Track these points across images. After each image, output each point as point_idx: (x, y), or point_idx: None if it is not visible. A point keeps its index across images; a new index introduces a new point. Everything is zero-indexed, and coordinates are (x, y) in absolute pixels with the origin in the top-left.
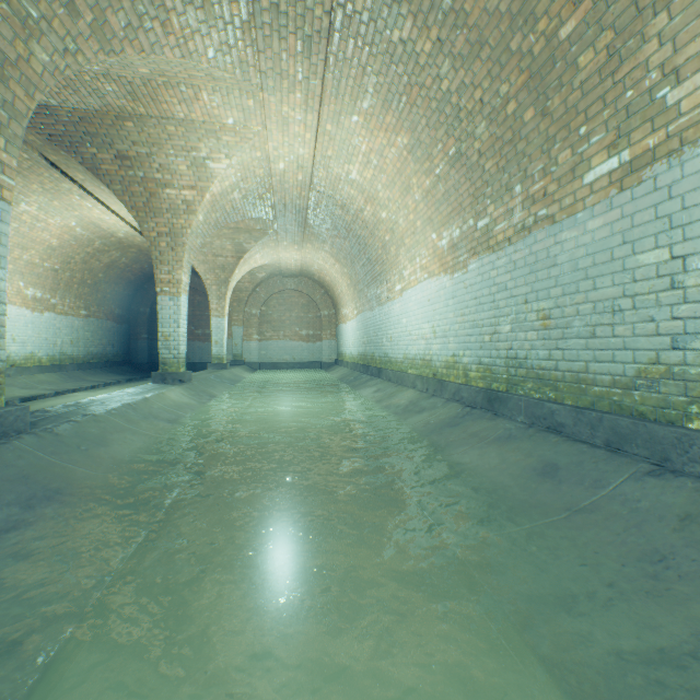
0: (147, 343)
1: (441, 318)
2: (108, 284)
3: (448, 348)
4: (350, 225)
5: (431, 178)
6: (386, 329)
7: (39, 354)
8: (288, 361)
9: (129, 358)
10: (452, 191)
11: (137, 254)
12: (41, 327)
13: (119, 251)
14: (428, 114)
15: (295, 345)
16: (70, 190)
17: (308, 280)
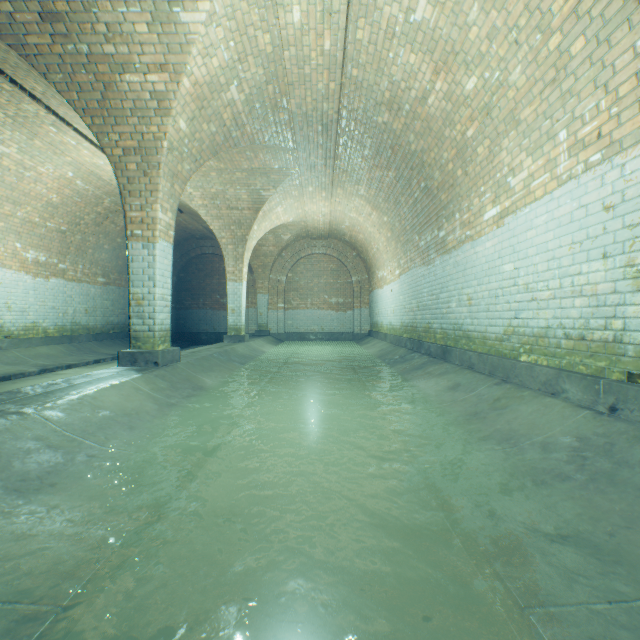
0: (173, 313)
1: None
2: None
3: None
4: (399, 138)
5: None
6: (458, 287)
7: (44, 324)
8: (316, 332)
9: None
10: None
11: None
12: (46, 294)
13: None
14: None
15: (324, 314)
16: (38, 116)
17: (338, 242)
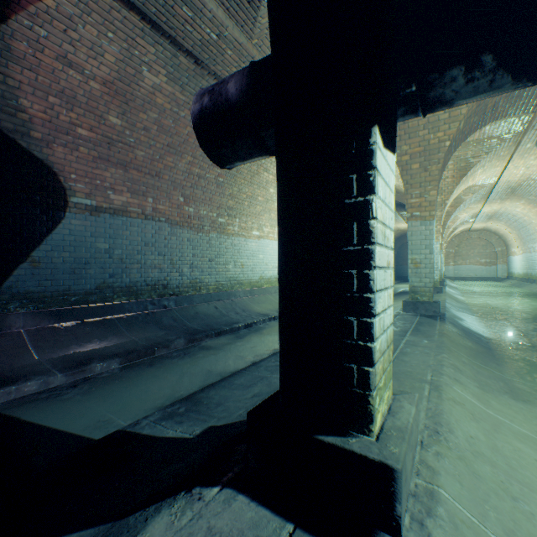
0: (394, 267)
1: None
2: None
3: None
4: (516, 219)
5: None
6: (536, 263)
7: None
8: (471, 276)
9: None
10: None
11: (399, 231)
12: None
13: (395, 232)
14: None
15: (476, 267)
16: (401, 223)
17: (486, 232)
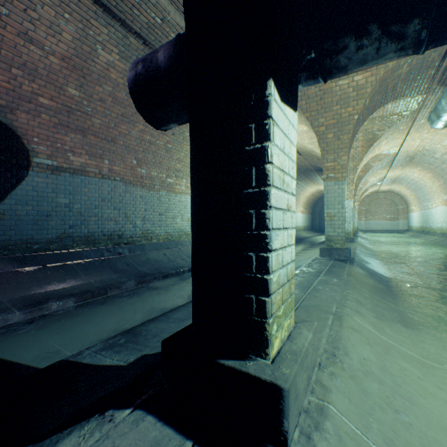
0: (317, 222)
1: (444, 217)
2: (310, 203)
3: (445, 225)
4: (414, 183)
5: (439, 183)
6: (430, 218)
7: (302, 226)
8: (379, 229)
9: (312, 227)
10: (444, 188)
11: (321, 192)
12: (302, 218)
13: (318, 193)
14: (435, 174)
15: (383, 222)
16: (322, 185)
17: (390, 193)
